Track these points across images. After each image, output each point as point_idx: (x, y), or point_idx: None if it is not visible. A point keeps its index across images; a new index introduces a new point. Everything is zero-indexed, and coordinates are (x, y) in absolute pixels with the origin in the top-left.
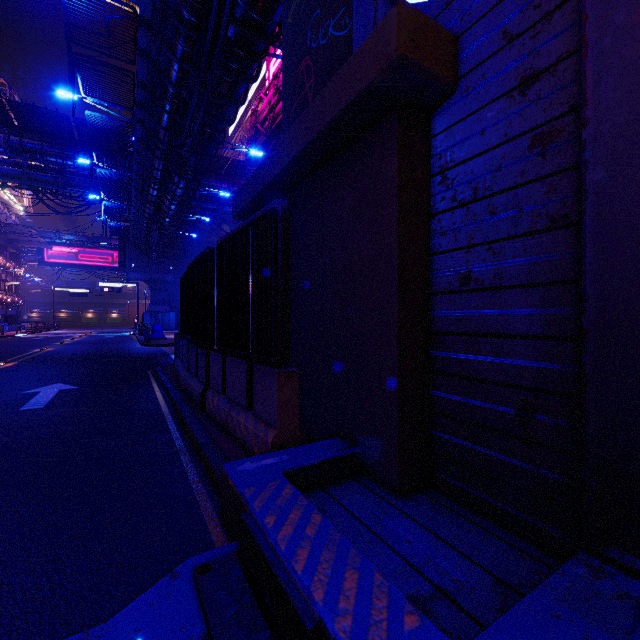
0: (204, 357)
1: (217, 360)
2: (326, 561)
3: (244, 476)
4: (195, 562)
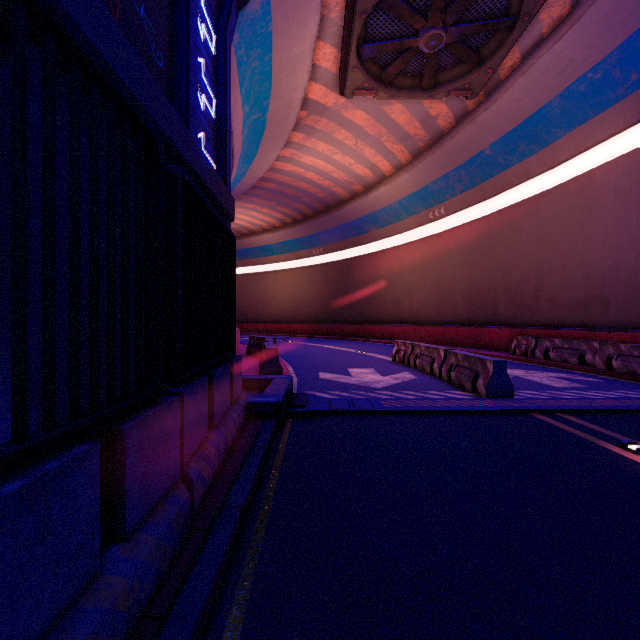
0: (179, 413)
1: (202, 391)
2: (280, 383)
3: (277, 396)
4: (304, 409)
